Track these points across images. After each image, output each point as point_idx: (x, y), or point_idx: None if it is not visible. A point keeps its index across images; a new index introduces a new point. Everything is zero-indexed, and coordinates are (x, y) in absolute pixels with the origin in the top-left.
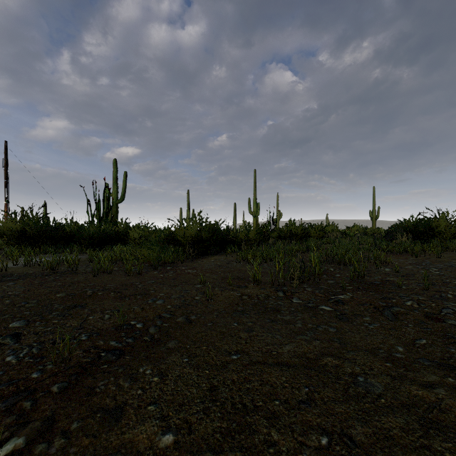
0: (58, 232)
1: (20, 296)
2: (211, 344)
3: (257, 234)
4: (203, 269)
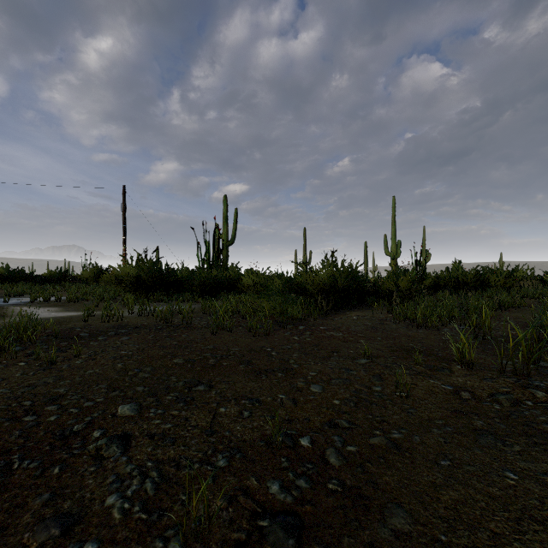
0: (170, 278)
1: (133, 358)
2: (501, 543)
3: (410, 281)
4: (351, 332)
